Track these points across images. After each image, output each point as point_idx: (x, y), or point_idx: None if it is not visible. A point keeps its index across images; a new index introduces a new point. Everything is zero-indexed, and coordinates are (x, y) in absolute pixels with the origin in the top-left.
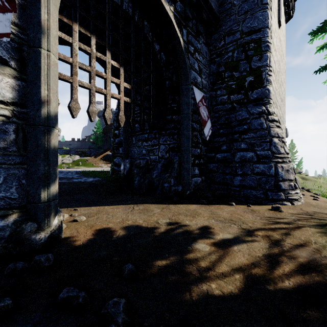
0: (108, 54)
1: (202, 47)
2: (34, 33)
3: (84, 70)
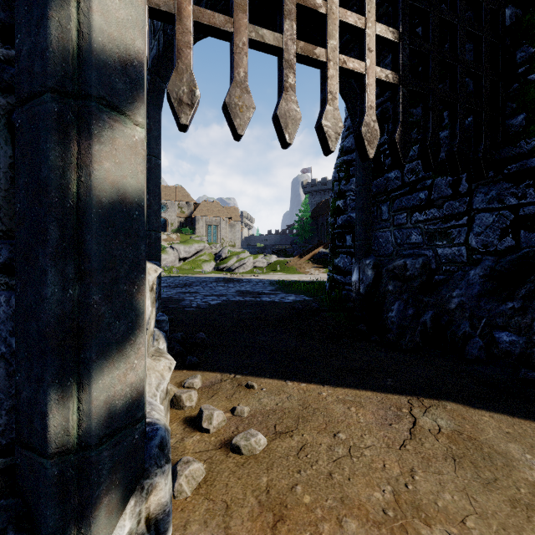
0: None
1: None
2: None
3: None
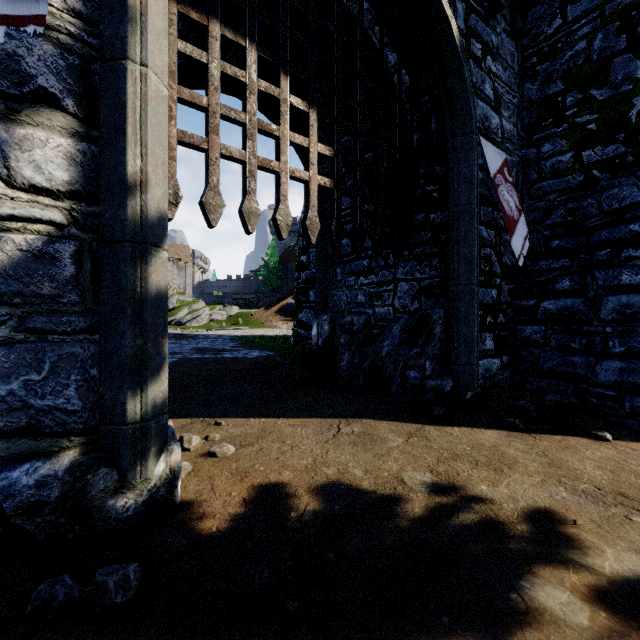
0: (282, 82)
1: (502, 42)
2: (113, 28)
3: (233, 121)
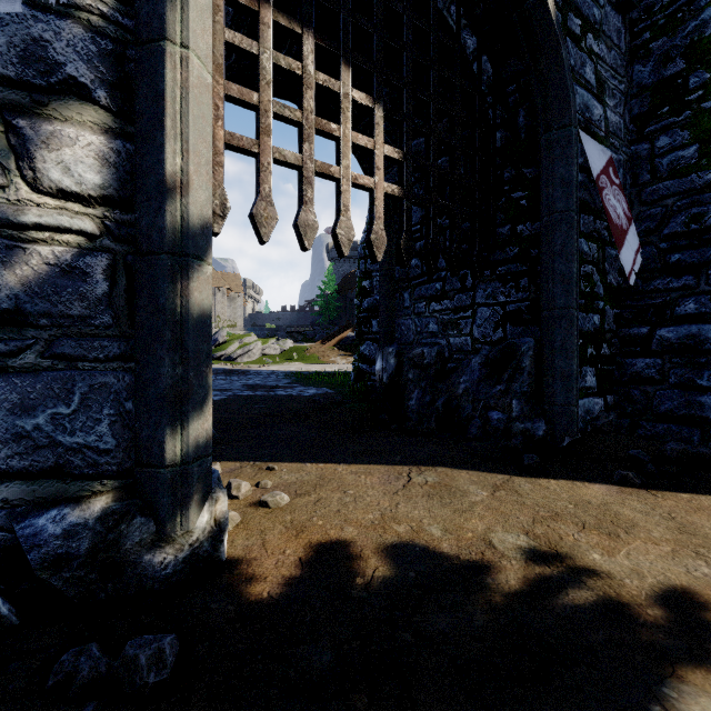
0: (343, 74)
1: (607, 16)
2: (150, 5)
3: (287, 121)
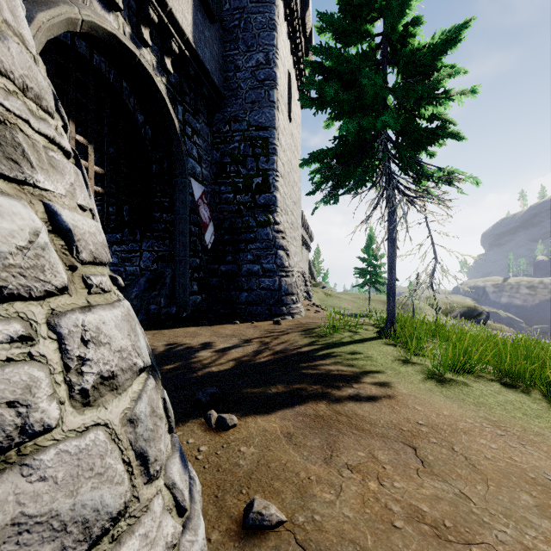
0: (71, 126)
1: (203, 127)
2: None
3: None
